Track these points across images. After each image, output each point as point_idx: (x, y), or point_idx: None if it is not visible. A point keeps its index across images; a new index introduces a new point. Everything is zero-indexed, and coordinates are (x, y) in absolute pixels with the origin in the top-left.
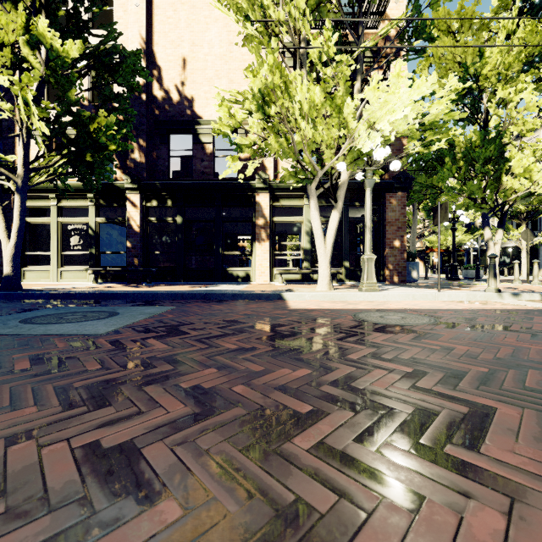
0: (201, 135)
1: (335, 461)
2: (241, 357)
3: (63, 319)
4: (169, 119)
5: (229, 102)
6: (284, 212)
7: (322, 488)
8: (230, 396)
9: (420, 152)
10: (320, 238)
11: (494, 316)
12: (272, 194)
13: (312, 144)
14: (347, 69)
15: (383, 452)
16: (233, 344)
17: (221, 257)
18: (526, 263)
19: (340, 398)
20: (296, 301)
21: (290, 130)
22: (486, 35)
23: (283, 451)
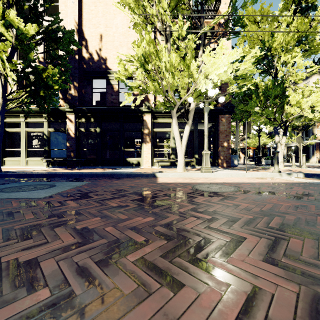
0: (111, 80)
1: (145, 267)
2: (117, 211)
3: (21, 189)
4: (92, 70)
5: (126, 61)
6: (161, 125)
7: (132, 281)
8: (102, 233)
9: (236, 91)
10: (178, 141)
11: (272, 186)
12: (153, 115)
13: (173, 86)
14: (192, 44)
15: (173, 262)
16: (116, 203)
17: (123, 152)
18: (302, 156)
19: (164, 233)
20: (163, 178)
21: (160, 78)
22: (276, 24)
23: (119, 262)
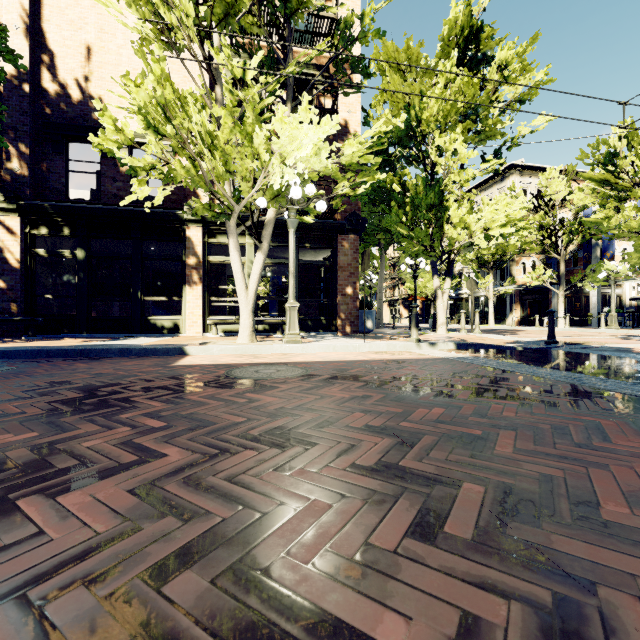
0: None
1: None
2: None
3: None
4: (66, 123)
5: (130, 111)
6: None
7: None
8: None
9: (347, 193)
10: (241, 283)
11: (375, 366)
12: (207, 228)
13: (226, 174)
14: (255, 95)
15: None
16: (2, 410)
17: (140, 304)
18: (493, 313)
19: (13, 460)
20: (198, 356)
21: (195, 156)
22: (434, 80)
23: None
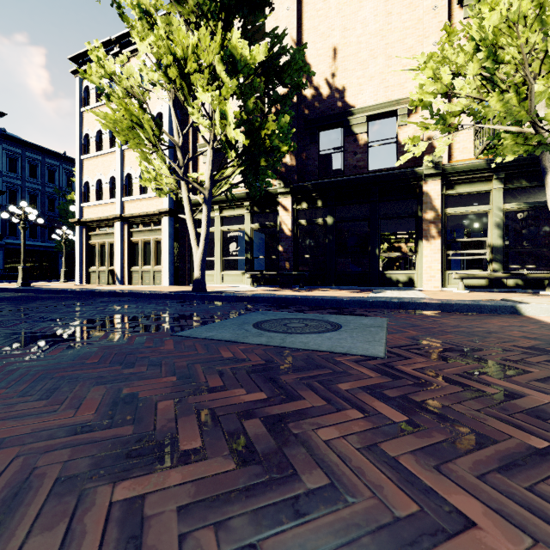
0: (354, 125)
1: None
2: None
3: (293, 328)
4: (320, 116)
5: (414, 70)
6: (448, 202)
7: None
8: None
9: None
10: None
11: None
12: (444, 180)
13: None
14: None
15: None
16: None
17: (377, 259)
18: None
19: None
20: None
21: (530, 78)
22: None
23: None
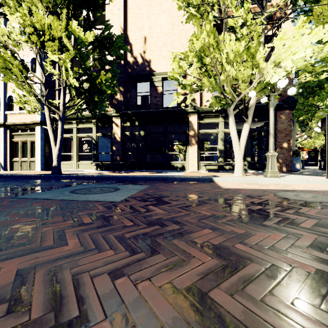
0: (155, 82)
1: None
2: (220, 222)
3: (92, 191)
4: (137, 74)
5: None
6: (205, 126)
7: None
8: (238, 252)
9: (311, 80)
10: (236, 142)
11: None
12: (198, 115)
13: (232, 80)
14: (260, 28)
15: None
16: (206, 211)
17: (167, 155)
18: None
19: None
20: (223, 183)
21: (217, 73)
22: None
23: None
